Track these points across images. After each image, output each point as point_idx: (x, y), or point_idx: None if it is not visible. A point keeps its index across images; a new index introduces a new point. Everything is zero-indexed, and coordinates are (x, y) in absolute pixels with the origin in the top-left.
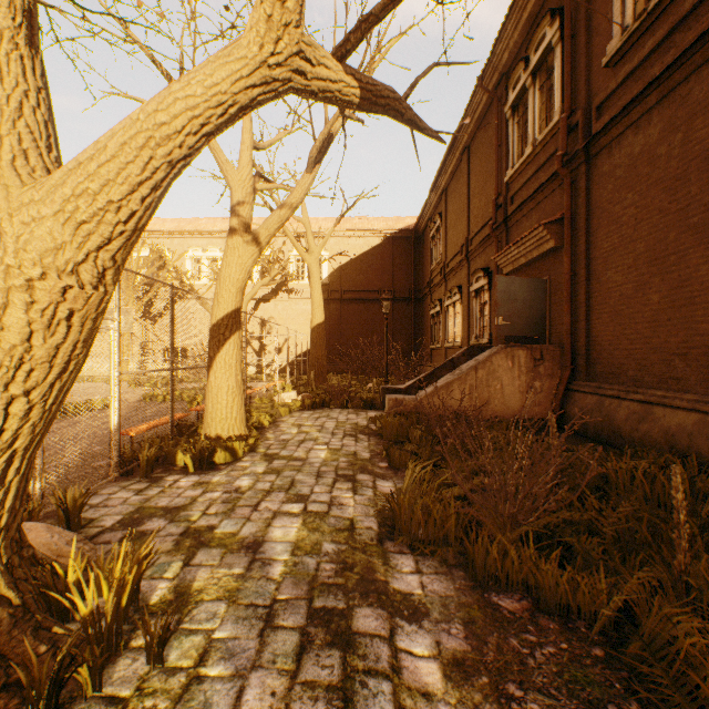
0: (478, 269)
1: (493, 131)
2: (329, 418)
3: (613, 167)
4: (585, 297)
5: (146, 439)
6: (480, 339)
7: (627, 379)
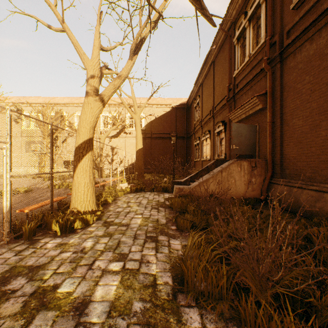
0: (219, 121)
1: (227, 52)
2: (144, 197)
3: (296, 63)
4: (280, 134)
5: (34, 214)
6: (220, 156)
7: (305, 177)
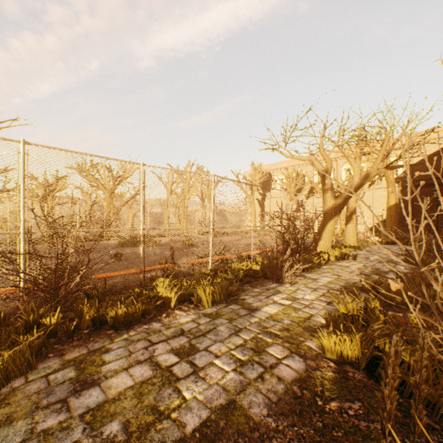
0: None
1: None
2: (394, 247)
3: None
4: None
5: None
6: None
7: None
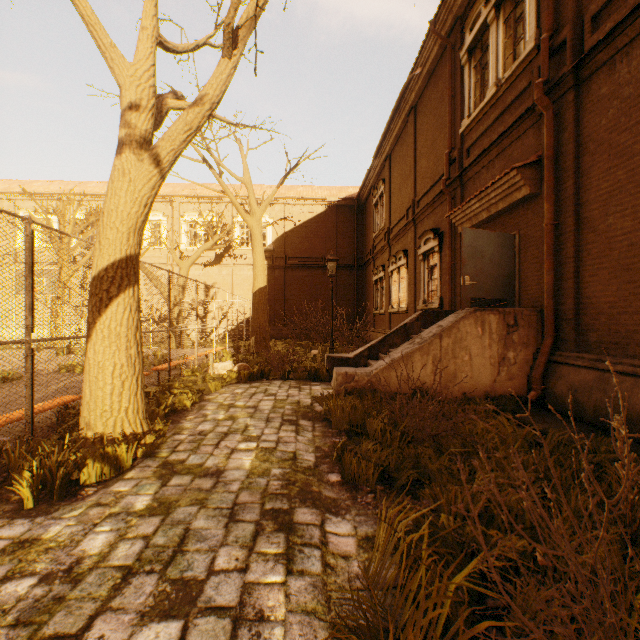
0: (427, 231)
1: (444, 83)
2: (266, 394)
3: (617, 86)
4: (573, 250)
5: None
6: (429, 304)
7: None
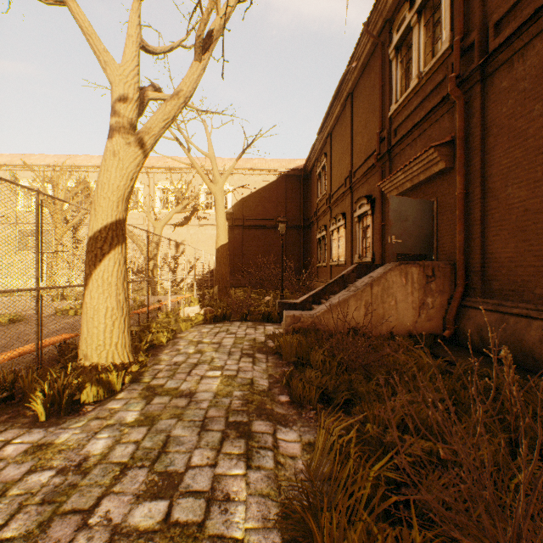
0: (361, 197)
1: (376, 74)
2: (228, 333)
3: (515, 81)
4: (480, 215)
5: None
6: (363, 258)
7: (534, 297)
